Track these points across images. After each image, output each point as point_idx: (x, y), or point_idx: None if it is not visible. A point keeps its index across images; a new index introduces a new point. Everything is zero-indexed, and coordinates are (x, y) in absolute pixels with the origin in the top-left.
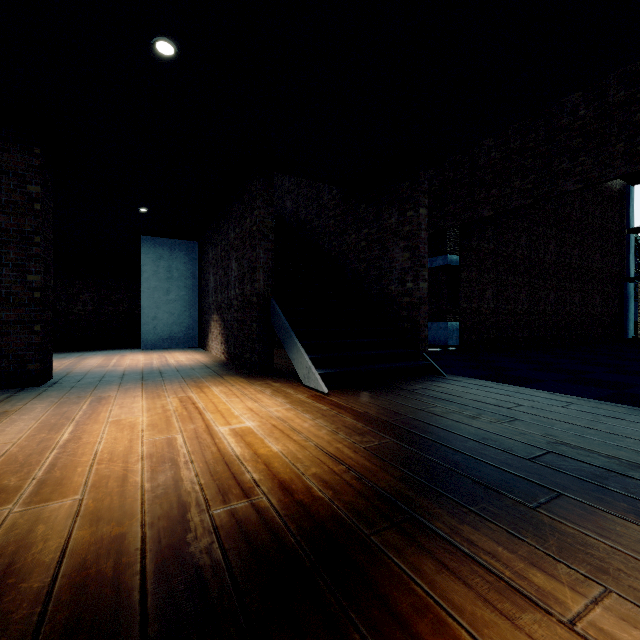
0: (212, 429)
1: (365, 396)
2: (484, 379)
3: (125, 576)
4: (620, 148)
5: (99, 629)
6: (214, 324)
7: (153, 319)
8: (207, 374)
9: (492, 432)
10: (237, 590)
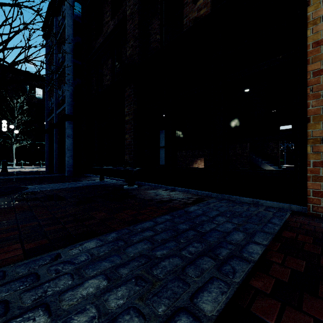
0: None
1: None
2: None
3: None
4: None
5: None
6: (201, 161)
7: None
8: None
9: None
10: None
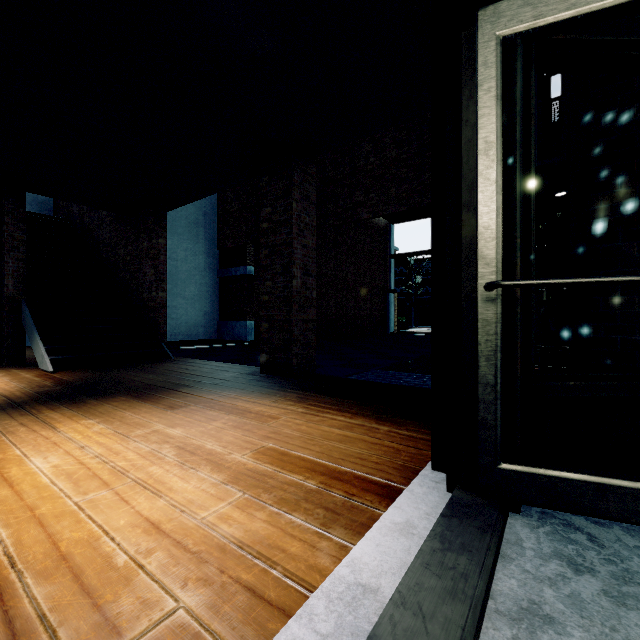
0: None
1: (86, 372)
2: (226, 361)
3: None
4: (331, 208)
5: None
6: None
7: None
8: None
9: (135, 380)
10: None
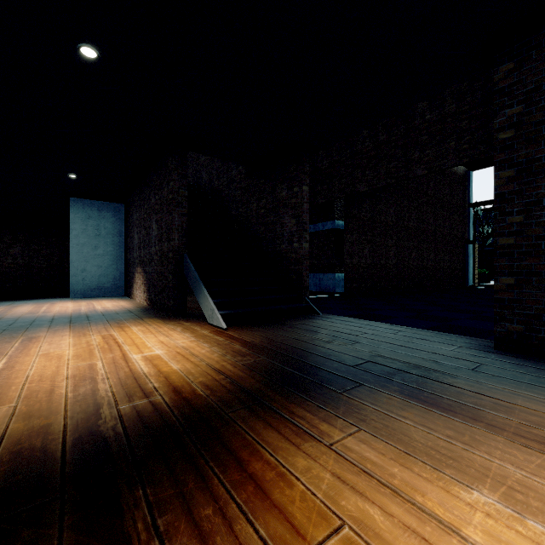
0: (127, 356)
1: (255, 330)
2: (354, 317)
3: (51, 445)
4: (452, 146)
5: (31, 472)
6: (138, 275)
7: (82, 271)
8: (129, 317)
9: (337, 351)
10: (130, 446)
